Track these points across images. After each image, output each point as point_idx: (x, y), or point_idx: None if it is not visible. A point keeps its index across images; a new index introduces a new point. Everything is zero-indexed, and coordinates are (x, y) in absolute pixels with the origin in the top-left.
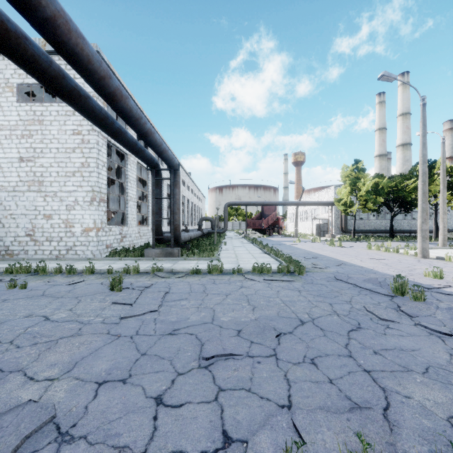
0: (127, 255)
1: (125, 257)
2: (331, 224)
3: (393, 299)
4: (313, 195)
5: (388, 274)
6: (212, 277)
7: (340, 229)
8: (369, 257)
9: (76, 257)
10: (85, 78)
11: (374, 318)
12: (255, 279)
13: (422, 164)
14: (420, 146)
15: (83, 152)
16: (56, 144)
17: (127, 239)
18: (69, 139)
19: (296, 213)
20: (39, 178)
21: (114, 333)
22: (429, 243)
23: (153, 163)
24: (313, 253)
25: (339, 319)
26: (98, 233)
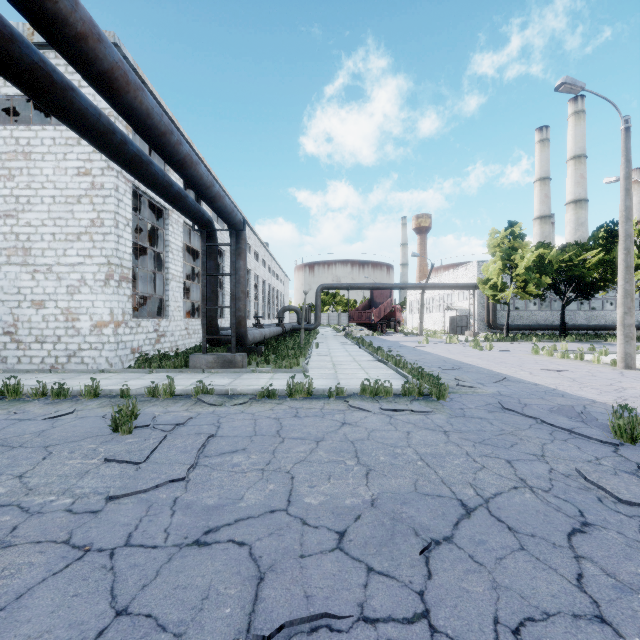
0: (163, 364)
1: (159, 367)
2: (473, 316)
3: (619, 451)
4: (445, 275)
5: (585, 397)
6: (294, 403)
7: (485, 324)
8: (541, 367)
9: (81, 369)
10: (47, 36)
11: (605, 497)
12: (366, 409)
13: (624, 222)
14: (622, 194)
15: (94, 203)
16: (51, 189)
17: (166, 339)
18: (72, 183)
19: (422, 300)
20: (25, 244)
21: (79, 542)
22: None
23: (202, 218)
24: (452, 361)
25: (537, 501)
26: (117, 329)
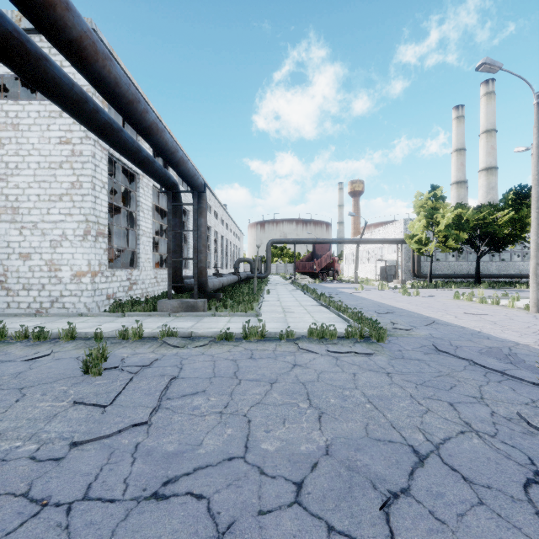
0: (134, 309)
1: (131, 312)
2: (401, 266)
3: None
4: (376, 231)
5: (508, 340)
6: (249, 345)
7: (411, 273)
8: (464, 311)
9: (62, 313)
10: (16, 2)
11: None
12: (314, 351)
13: (536, 185)
14: (534, 161)
15: (74, 168)
16: (36, 156)
17: (138, 286)
18: (54, 150)
19: (357, 253)
20: (14, 204)
21: (37, 495)
22: (528, 291)
23: (168, 181)
24: (385, 306)
25: (486, 447)
26: (94, 278)
